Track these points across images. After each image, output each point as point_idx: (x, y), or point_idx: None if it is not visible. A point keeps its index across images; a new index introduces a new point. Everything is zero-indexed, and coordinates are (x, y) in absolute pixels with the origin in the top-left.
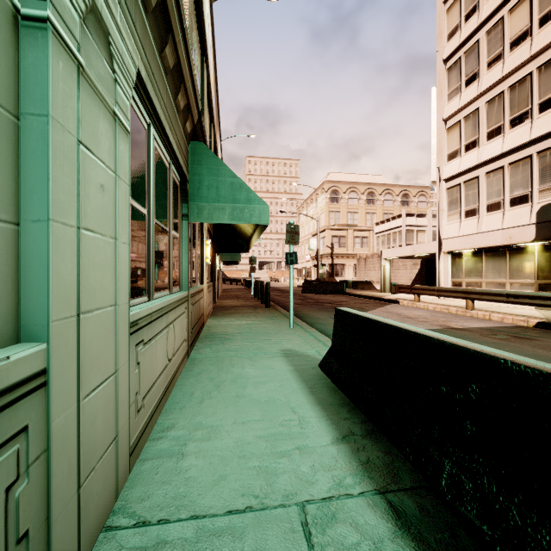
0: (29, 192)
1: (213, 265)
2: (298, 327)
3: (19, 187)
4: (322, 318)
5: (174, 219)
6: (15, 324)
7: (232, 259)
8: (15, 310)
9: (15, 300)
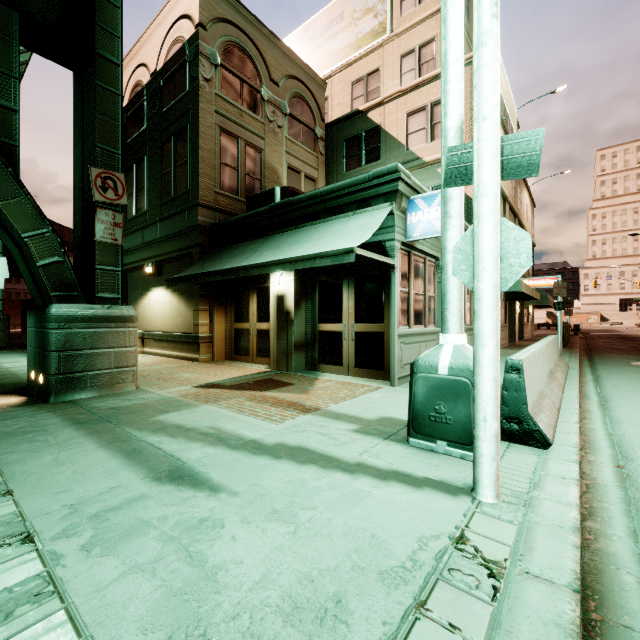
0: (439, 306)
1: (513, 310)
2: (565, 356)
3: (438, 306)
4: (614, 357)
5: (467, 295)
6: (437, 325)
7: (538, 303)
8: (437, 323)
9: (437, 321)
